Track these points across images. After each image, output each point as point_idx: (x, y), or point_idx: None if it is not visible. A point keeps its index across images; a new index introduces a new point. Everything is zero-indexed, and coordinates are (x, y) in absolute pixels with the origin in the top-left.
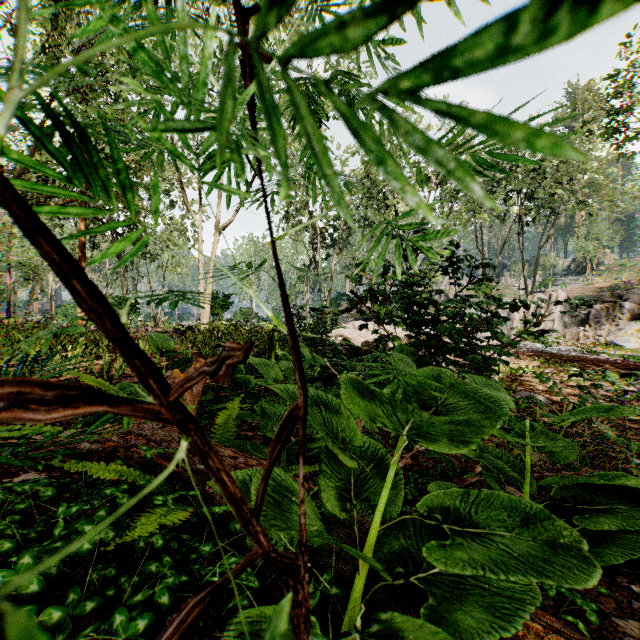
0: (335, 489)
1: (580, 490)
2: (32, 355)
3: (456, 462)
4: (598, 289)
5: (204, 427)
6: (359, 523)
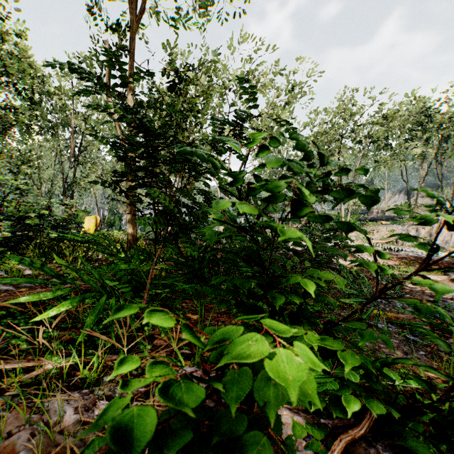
0: None
1: None
2: None
3: None
4: None
5: None
6: None
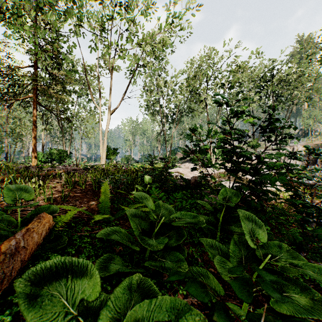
0: None
1: None
2: None
3: None
4: (315, 145)
5: None
6: None
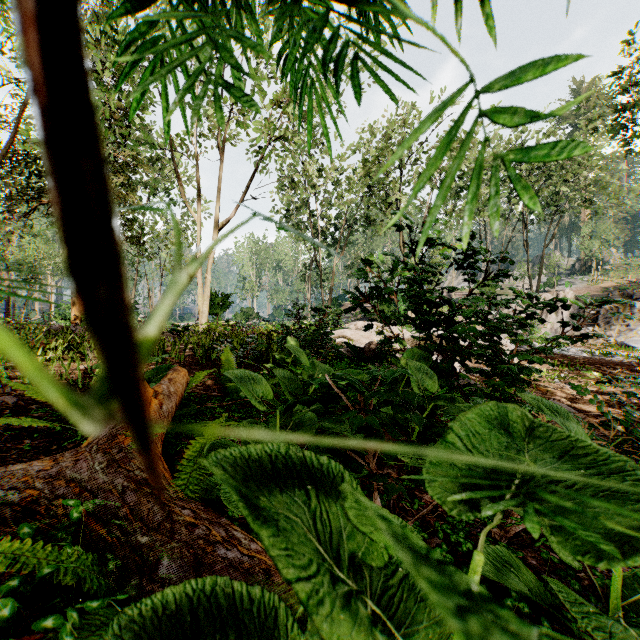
0: None
1: None
2: None
3: None
4: (604, 289)
5: (180, 450)
6: None
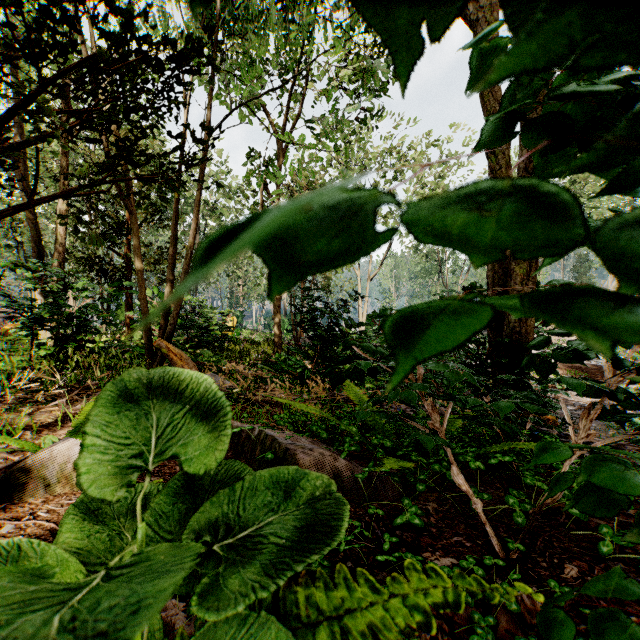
0: None
1: None
2: None
3: None
4: None
5: None
6: None
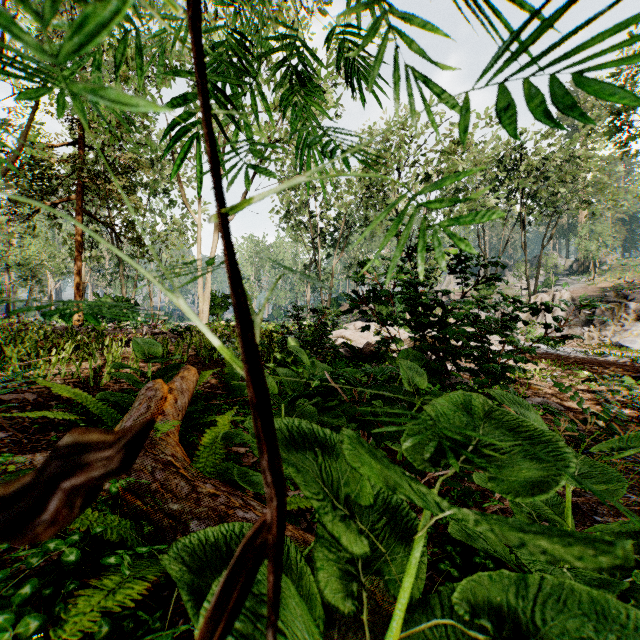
0: (337, 563)
1: (633, 533)
2: (14, 360)
3: (472, 485)
4: (601, 289)
5: (192, 442)
6: (368, 596)
